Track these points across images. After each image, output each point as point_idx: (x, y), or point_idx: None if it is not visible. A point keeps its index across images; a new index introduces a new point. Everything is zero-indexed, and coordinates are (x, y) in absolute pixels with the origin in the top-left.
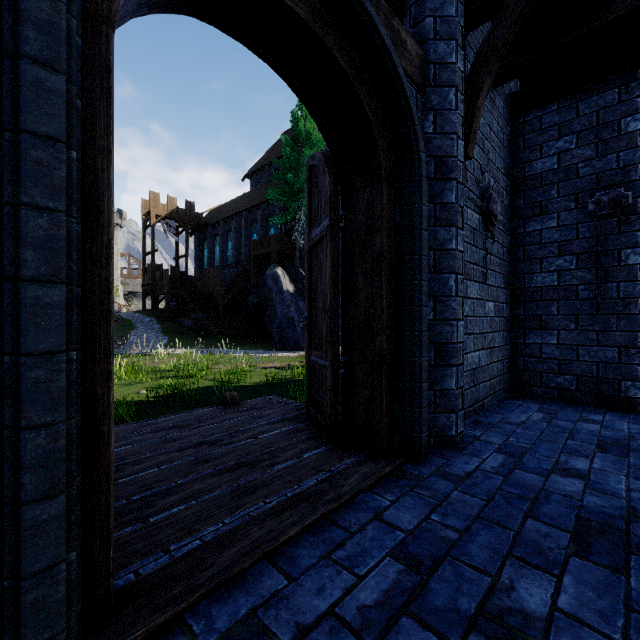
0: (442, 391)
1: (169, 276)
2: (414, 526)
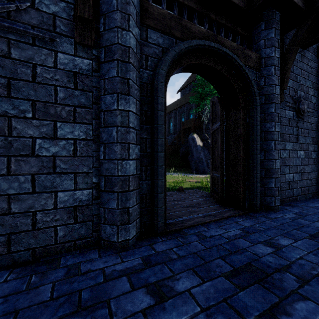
0: (268, 188)
1: None
2: (248, 225)
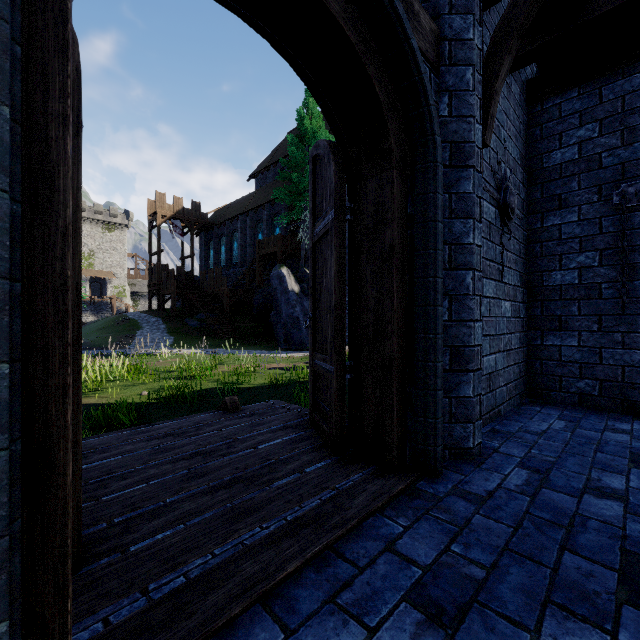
0: (458, 399)
1: (175, 276)
2: (432, 560)
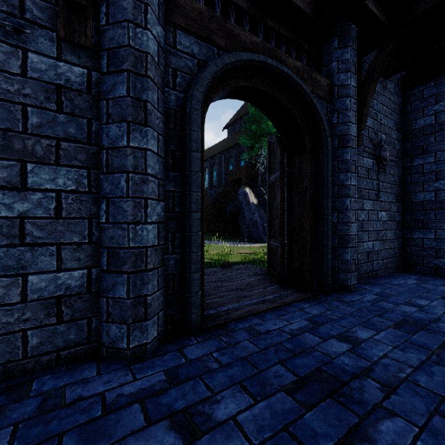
0: (342, 261)
1: None
2: (317, 313)
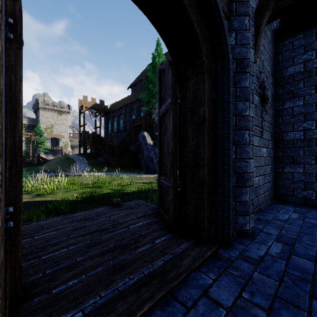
0: (240, 202)
1: (92, 137)
2: (231, 303)
